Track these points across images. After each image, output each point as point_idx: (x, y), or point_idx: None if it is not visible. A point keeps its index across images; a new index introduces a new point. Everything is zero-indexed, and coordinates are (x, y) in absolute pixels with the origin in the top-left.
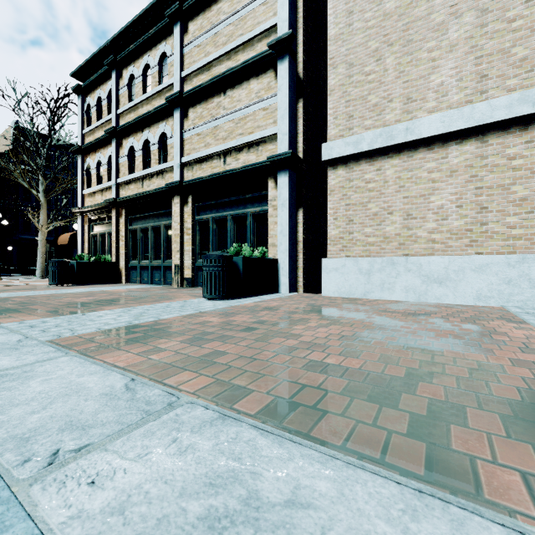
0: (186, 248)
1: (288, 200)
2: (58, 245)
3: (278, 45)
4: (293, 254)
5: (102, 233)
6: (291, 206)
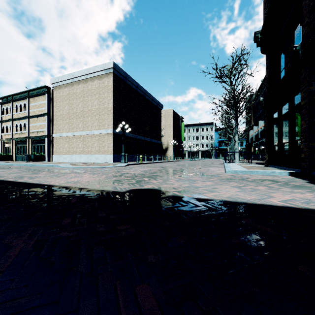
0: (30, 152)
1: (47, 143)
2: None
3: (45, 114)
4: (50, 154)
5: (8, 147)
6: (49, 144)
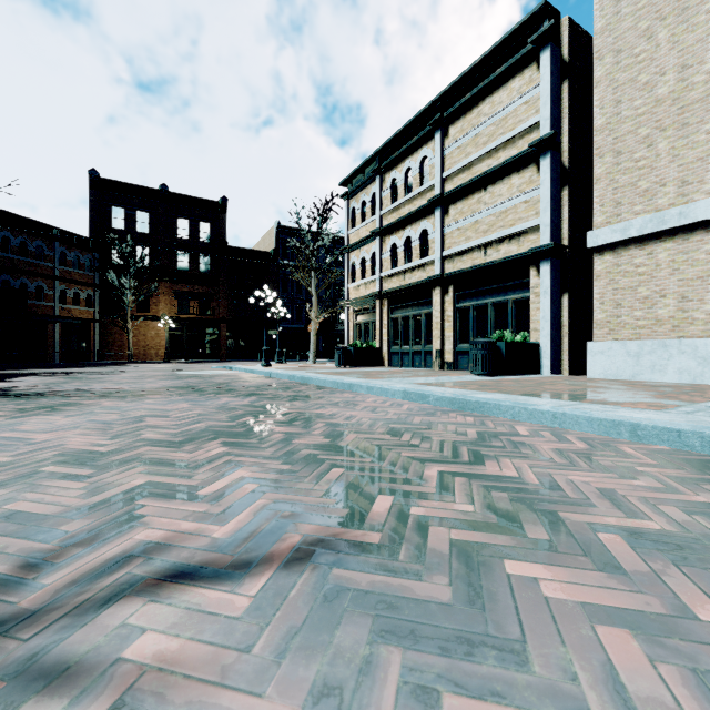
0: (447, 334)
1: (551, 287)
2: (307, 332)
3: (540, 144)
4: (557, 338)
5: (365, 322)
6: (554, 292)
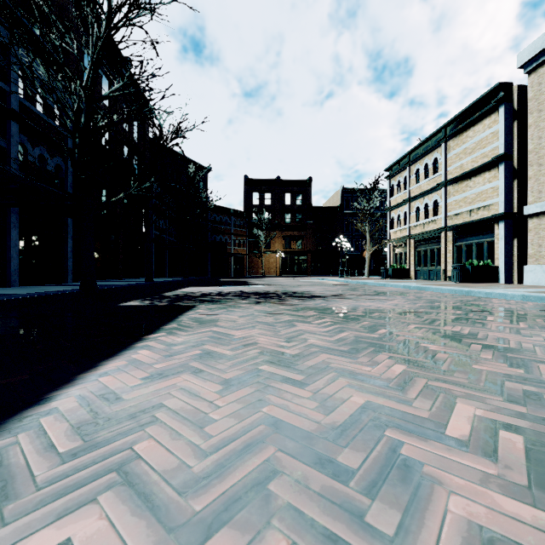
0: (448, 261)
1: (504, 235)
2: (362, 257)
3: (498, 158)
4: (509, 263)
5: (400, 253)
6: (507, 238)
